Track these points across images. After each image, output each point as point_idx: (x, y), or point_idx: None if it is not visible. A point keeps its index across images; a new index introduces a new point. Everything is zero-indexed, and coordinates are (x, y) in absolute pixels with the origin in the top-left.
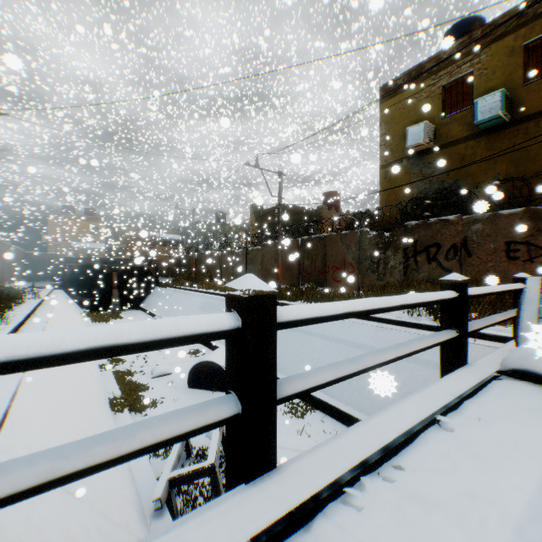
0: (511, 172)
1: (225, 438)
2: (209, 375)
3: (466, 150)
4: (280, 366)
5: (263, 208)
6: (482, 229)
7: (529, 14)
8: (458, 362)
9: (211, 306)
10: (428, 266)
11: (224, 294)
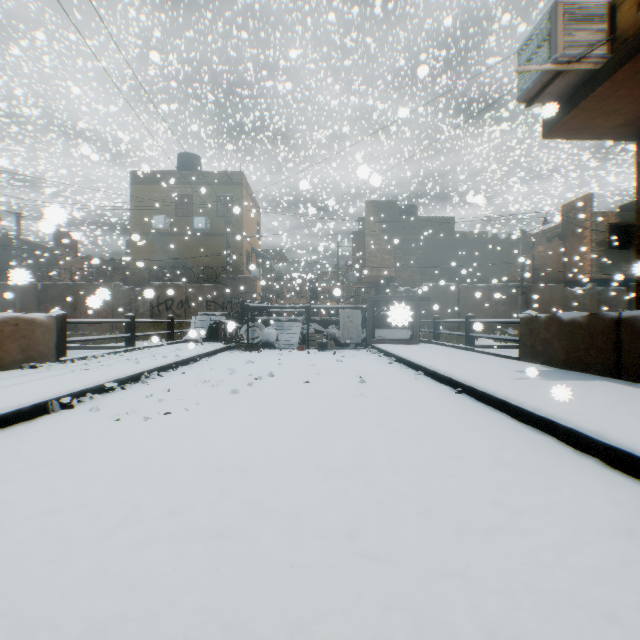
0: (211, 261)
1: (126, 342)
2: None
3: (190, 241)
4: None
5: None
6: (196, 292)
7: (219, 180)
8: (172, 339)
9: None
10: (167, 313)
11: None
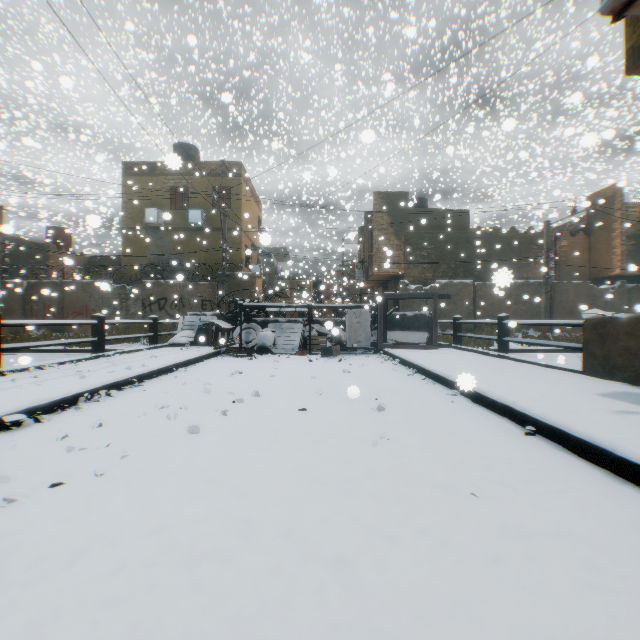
0: (208, 258)
1: (93, 348)
2: None
3: (185, 237)
4: None
5: None
6: (191, 291)
7: (216, 171)
8: (155, 343)
9: None
10: (160, 313)
11: None
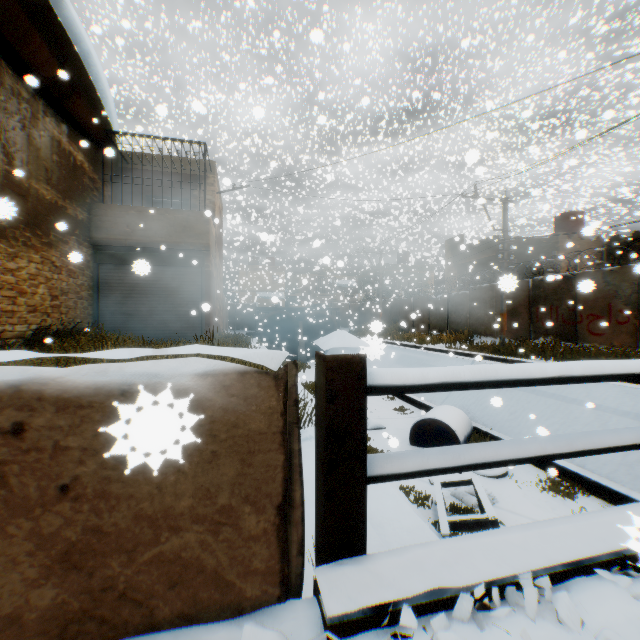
0: None
1: None
2: (434, 434)
3: None
4: (522, 435)
5: (480, 245)
6: None
7: None
8: None
9: (411, 360)
10: None
11: (425, 347)
